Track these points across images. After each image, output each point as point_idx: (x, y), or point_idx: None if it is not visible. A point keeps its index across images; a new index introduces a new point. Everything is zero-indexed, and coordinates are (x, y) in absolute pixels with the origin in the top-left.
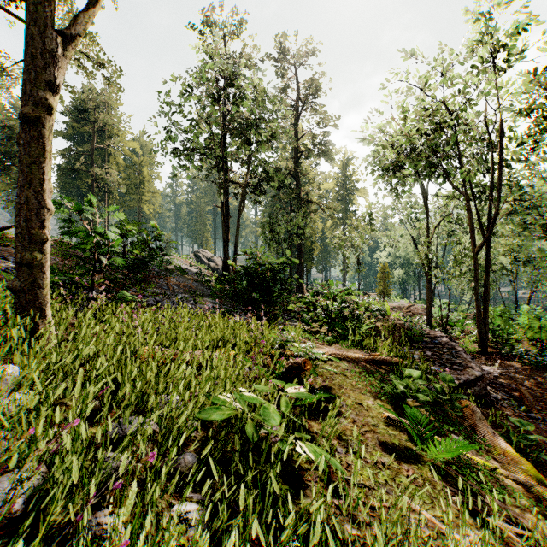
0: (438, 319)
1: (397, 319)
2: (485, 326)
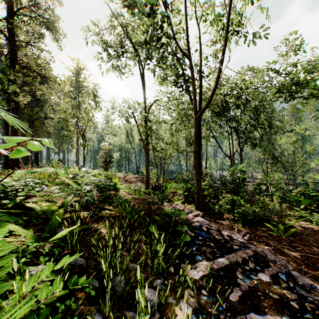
0: (154, 185)
1: (128, 195)
2: (200, 189)
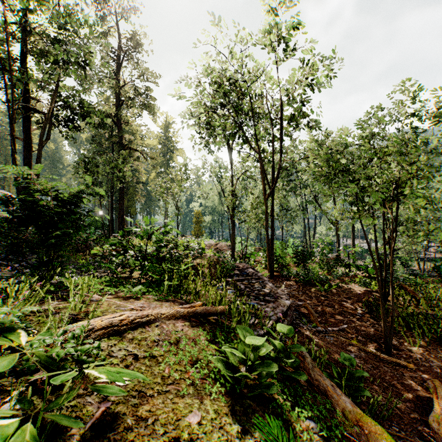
0: (239, 252)
1: (211, 255)
2: (272, 256)
